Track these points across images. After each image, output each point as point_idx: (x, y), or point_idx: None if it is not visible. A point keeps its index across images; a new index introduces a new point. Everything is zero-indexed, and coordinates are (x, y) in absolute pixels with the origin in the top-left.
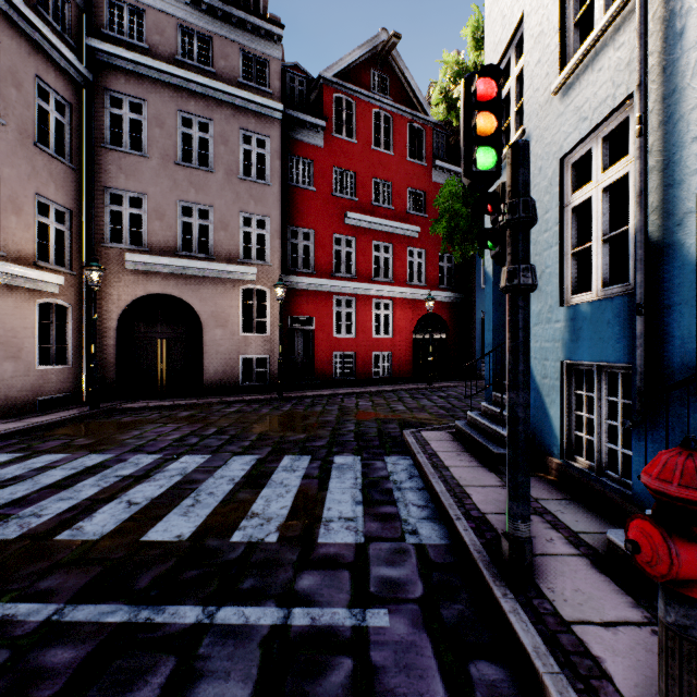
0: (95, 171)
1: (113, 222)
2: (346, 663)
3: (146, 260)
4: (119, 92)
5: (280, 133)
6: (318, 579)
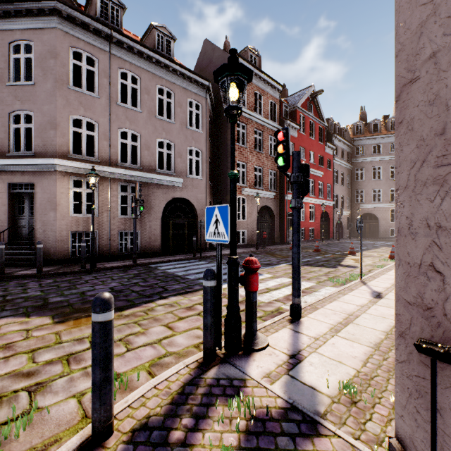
0: (353, 187)
1: None
2: None
3: (364, 205)
4: (358, 167)
5: None
6: None
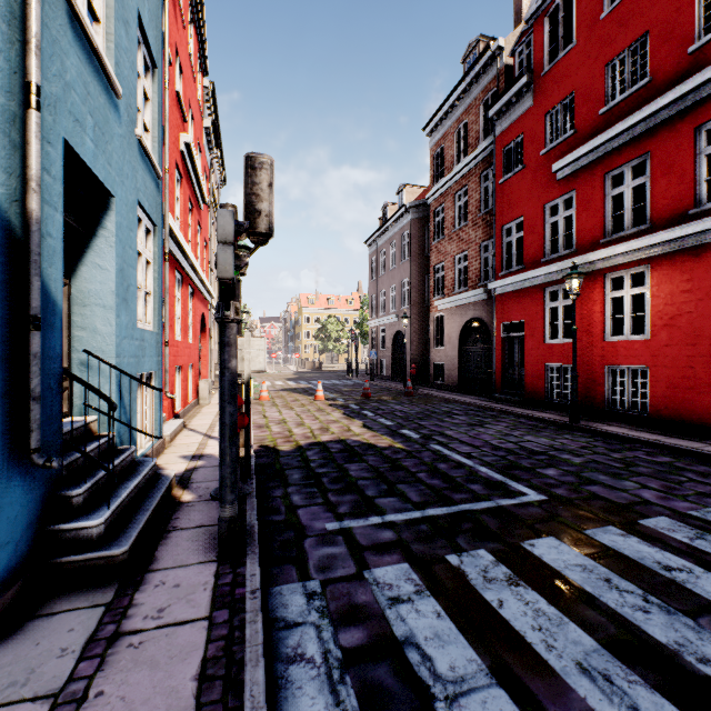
0: None
1: None
2: (342, 510)
3: None
4: None
5: None
6: (381, 536)
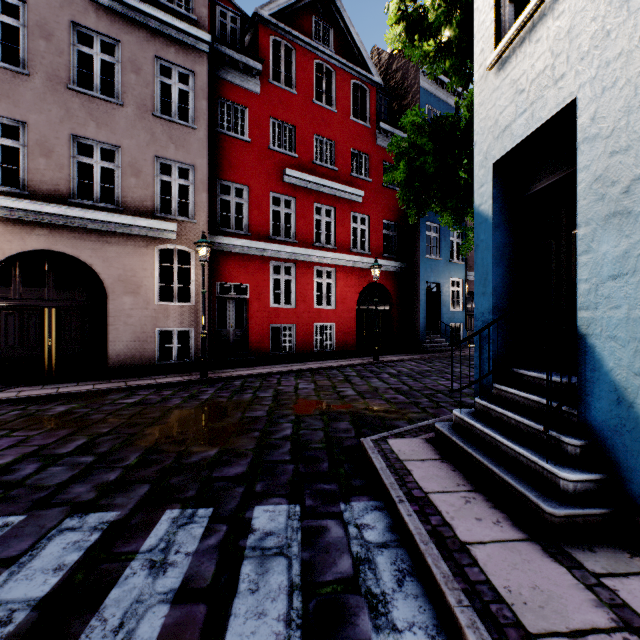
0: None
1: (8, 171)
2: None
3: (24, 206)
4: None
5: (207, 69)
6: None
